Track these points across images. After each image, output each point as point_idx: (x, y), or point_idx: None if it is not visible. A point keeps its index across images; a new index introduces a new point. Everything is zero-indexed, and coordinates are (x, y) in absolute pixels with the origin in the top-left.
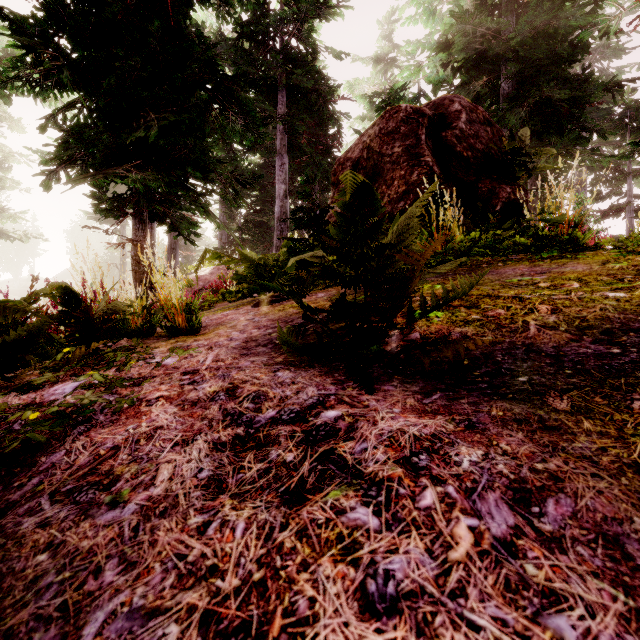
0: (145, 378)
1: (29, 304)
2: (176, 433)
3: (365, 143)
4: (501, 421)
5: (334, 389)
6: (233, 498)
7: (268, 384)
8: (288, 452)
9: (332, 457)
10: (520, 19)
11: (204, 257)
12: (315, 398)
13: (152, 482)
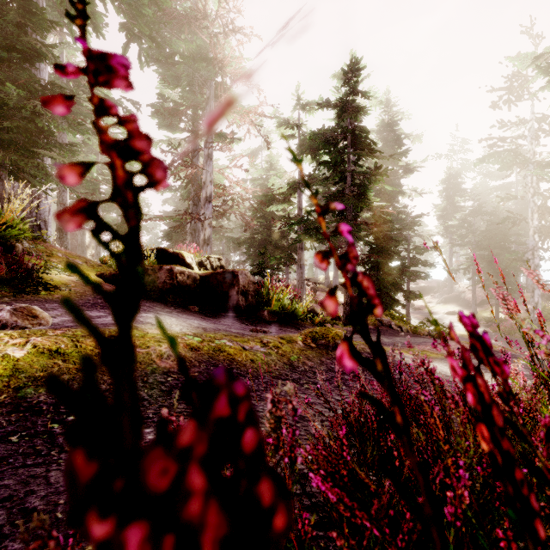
0: None
1: None
2: None
3: None
4: None
5: None
6: None
7: None
8: None
9: None
10: None
11: None
12: None
13: None
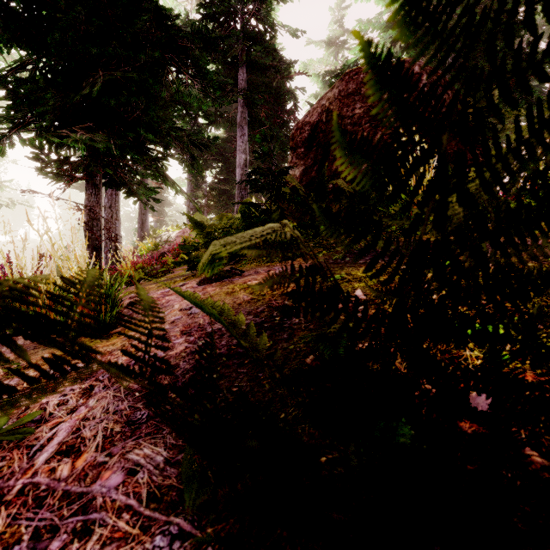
0: None
1: None
2: None
3: (324, 106)
4: None
5: None
6: None
7: None
8: None
9: None
10: None
11: None
12: None
13: None
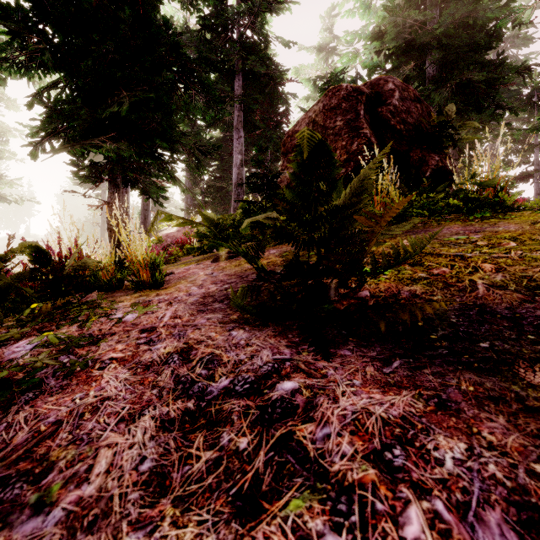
0: (104, 335)
1: (5, 261)
2: (123, 405)
3: (311, 118)
4: (474, 399)
5: (289, 353)
6: (175, 505)
7: (222, 346)
8: (241, 436)
9: (290, 444)
10: (444, 12)
11: (155, 219)
12: (270, 365)
13: (86, 476)
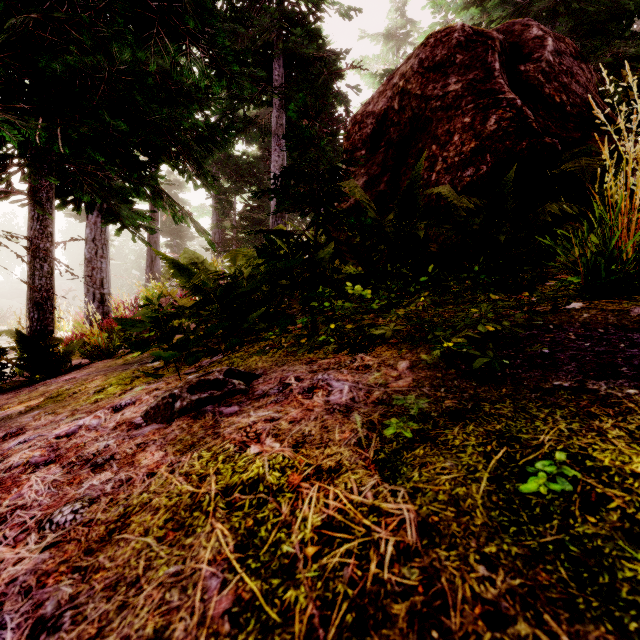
0: None
1: None
2: None
3: (396, 86)
4: None
5: None
6: None
7: None
8: None
9: None
10: None
11: None
12: None
13: None
